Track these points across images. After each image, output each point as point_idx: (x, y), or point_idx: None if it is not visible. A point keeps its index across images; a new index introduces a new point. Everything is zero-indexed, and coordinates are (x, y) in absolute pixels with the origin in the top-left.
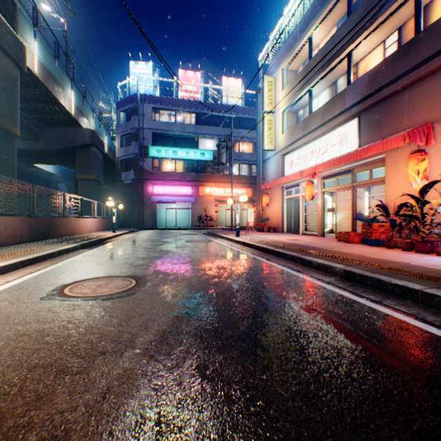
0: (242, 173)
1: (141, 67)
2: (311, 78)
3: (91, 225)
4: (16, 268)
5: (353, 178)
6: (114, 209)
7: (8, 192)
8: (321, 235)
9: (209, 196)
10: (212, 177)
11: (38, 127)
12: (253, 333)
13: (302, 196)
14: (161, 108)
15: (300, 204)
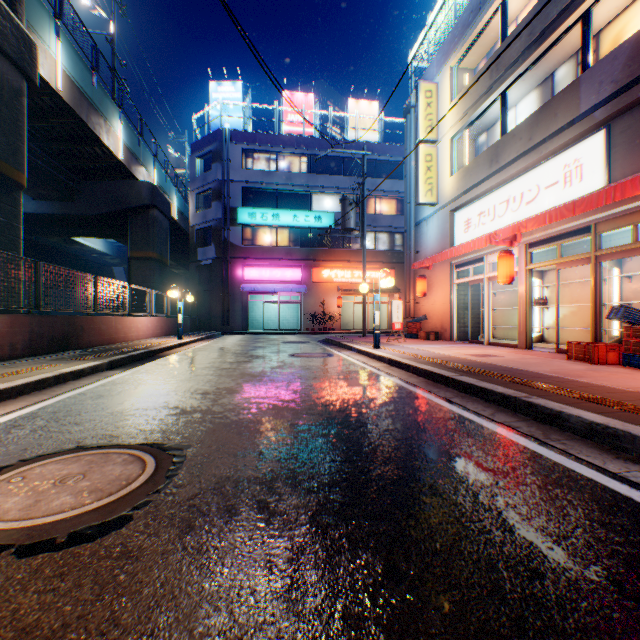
0: (379, 247)
1: (226, 89)
2: (505, 71)
3: (145, 328)
4: None
5: (596, 242)
6: (180, 303)
7: (5, 275)
8: (526, 346)
9: (327, 282)
10: (333, 253)
11: (73, 181)
12: None
13: (488, 278)
14: (255, 150)
15: (484, 292)
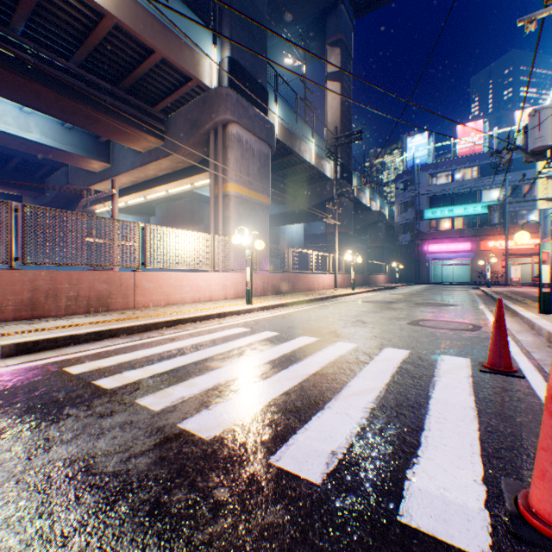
0: None
1: (416, 139)
2: None
3: (381, 279)
4: (372, 291)
5: None
6: (396, 269)
7: (349, 263)
8: None
9: (492, 250)
10: (496, 229)
11: None
12: (434, 298)
13: None
14: (435, 172)
15: None
